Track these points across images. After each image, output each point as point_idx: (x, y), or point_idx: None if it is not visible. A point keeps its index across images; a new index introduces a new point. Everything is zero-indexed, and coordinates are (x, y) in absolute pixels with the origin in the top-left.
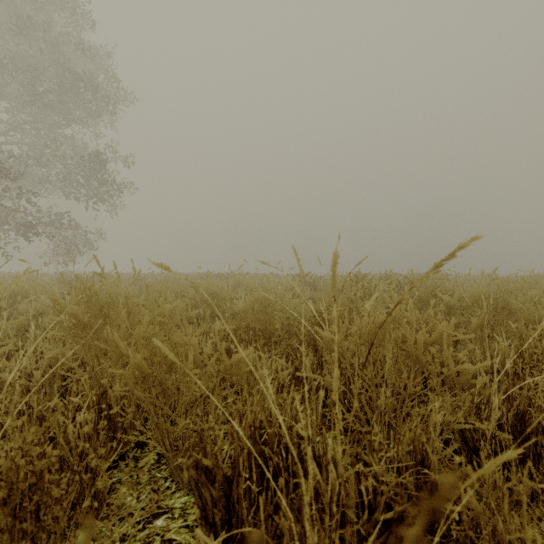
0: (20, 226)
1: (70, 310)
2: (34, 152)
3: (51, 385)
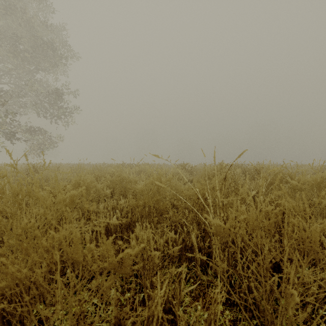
0: (7, 134)
1: None
2: (17, 89)
3: None
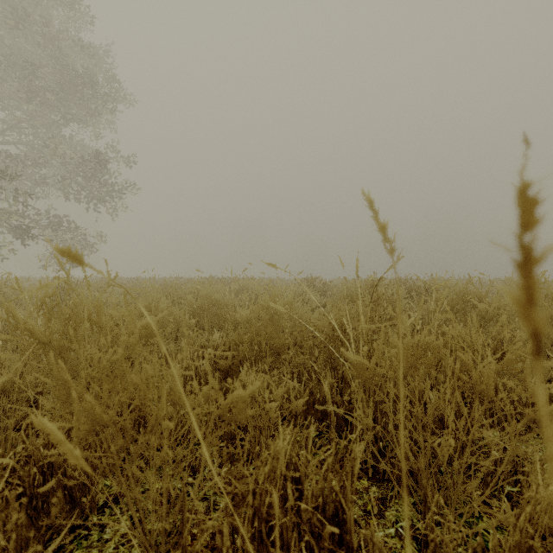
0: (16, 229)
1: (24, 325)
2: (31, 152)
3: (8, 416)
